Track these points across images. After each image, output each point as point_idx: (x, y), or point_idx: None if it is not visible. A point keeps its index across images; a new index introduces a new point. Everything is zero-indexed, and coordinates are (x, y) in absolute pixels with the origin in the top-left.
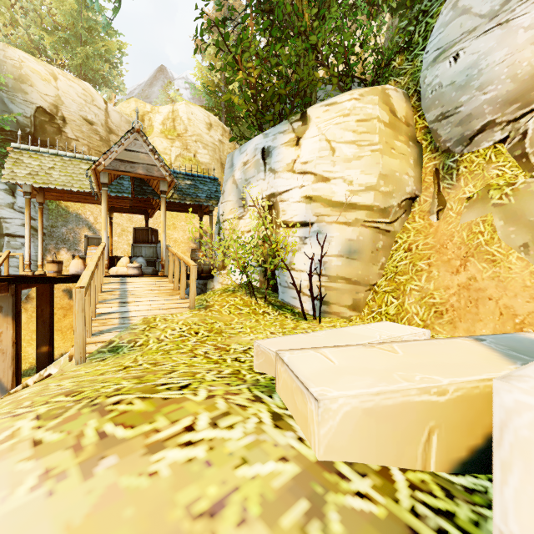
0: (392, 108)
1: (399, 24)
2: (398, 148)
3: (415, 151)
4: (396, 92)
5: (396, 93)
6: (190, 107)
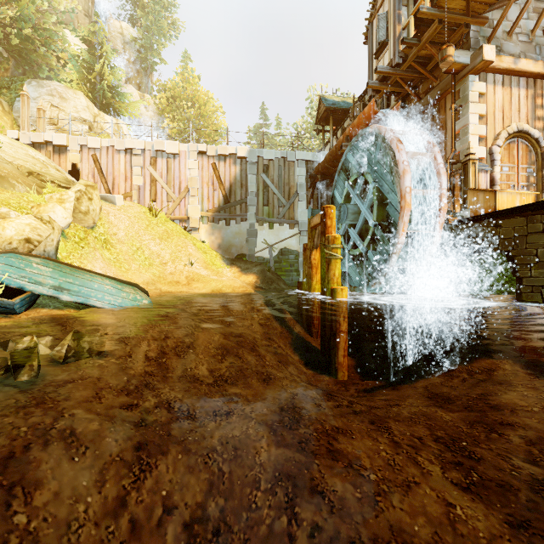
0: (3, 106)
1: (6, 78)
2: (5, 119)
3: (11, 123)
4: (4, 102)
5: (4, 102)
6: None
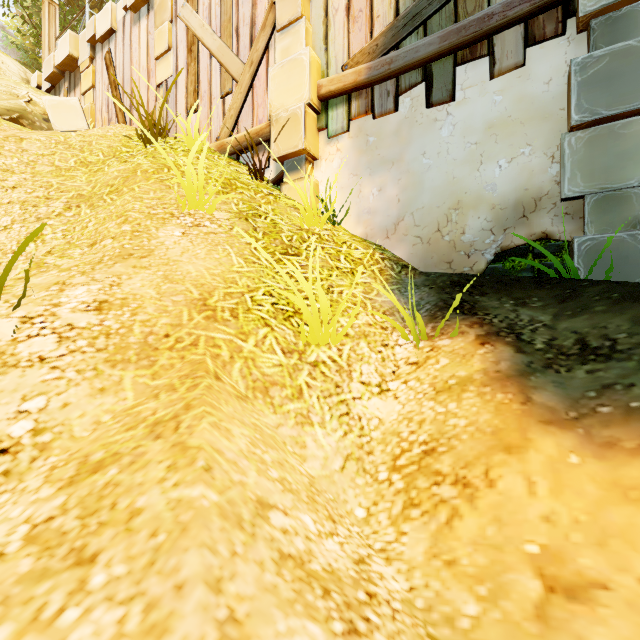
0: None
1: None
2: None
3: None
4: None
5: None
6: (0, 55)
